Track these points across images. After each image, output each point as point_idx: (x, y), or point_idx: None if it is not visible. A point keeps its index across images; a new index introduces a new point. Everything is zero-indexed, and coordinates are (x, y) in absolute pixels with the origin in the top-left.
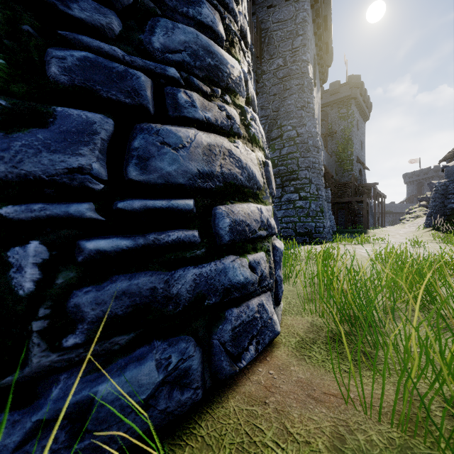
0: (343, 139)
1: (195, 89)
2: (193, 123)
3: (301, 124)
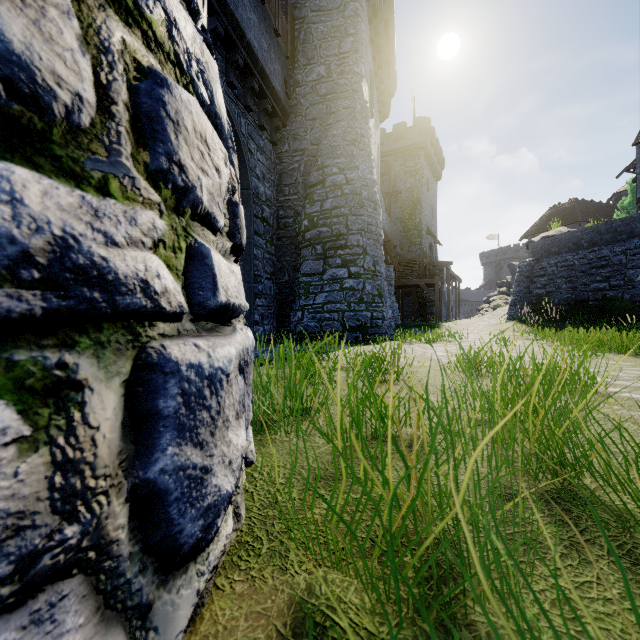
0: (410, 201)
1: None
2: None
3: (351, 166)
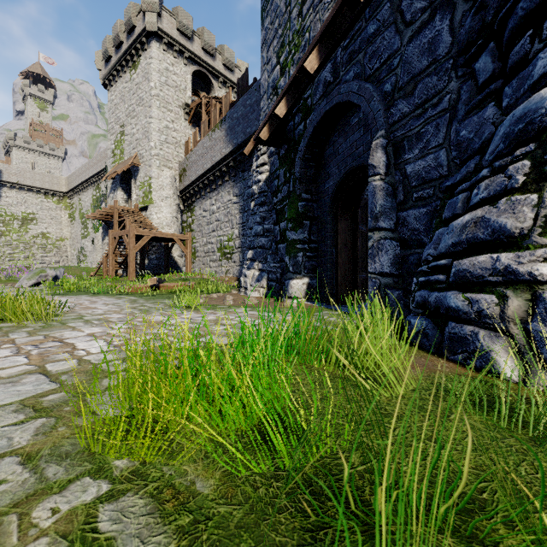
0: None
1: (496, 170)
2: (475, 207)
3: None
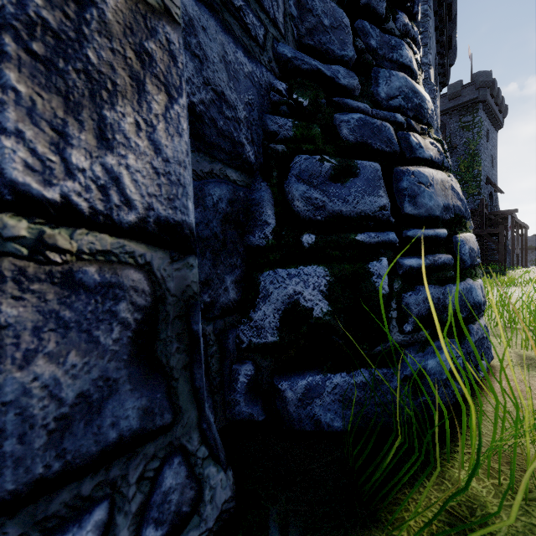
0: (467, 155)
1: (411, 129)
2: (422, 162)
3: None
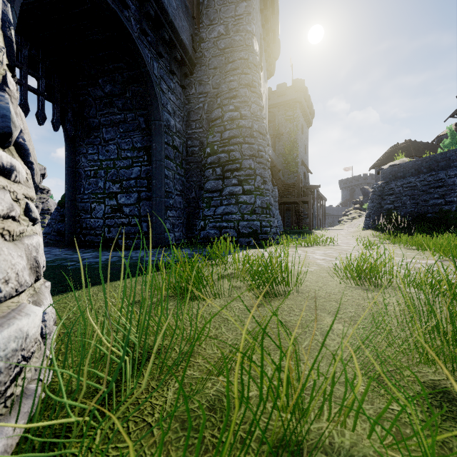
0: (289, 141)
1: None
2: None
3: (245, 105)
